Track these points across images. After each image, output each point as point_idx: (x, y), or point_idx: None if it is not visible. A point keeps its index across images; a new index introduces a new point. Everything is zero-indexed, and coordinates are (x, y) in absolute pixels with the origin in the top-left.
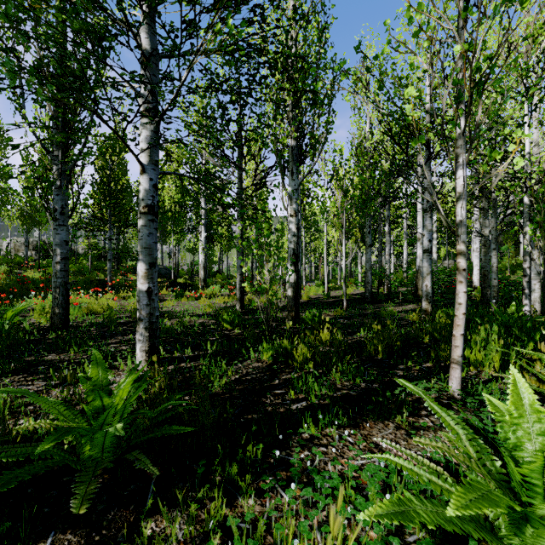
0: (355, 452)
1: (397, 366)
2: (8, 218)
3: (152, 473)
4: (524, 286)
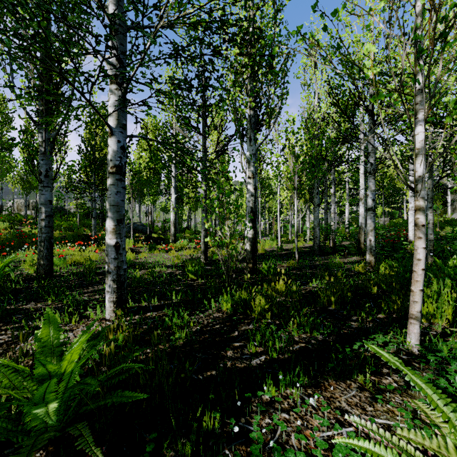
0: (319, 420)
1: (350, 317)
2: (12, 183)
3: (93, 456)
4: None
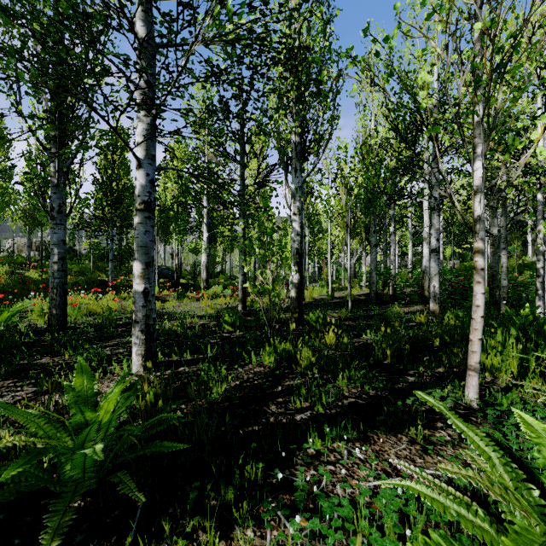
0: (366, 471)
1: (407, 372)
2: (11, 218)
3: (136, 499)
4: (537, 287)
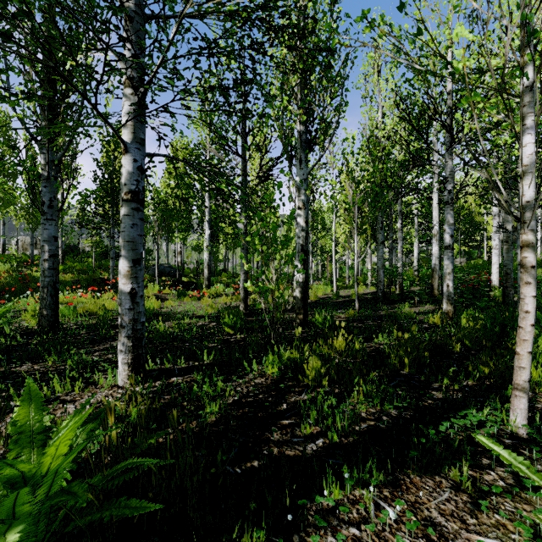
0: (403, 540)
1: (430, 384)
2: (16, 217)
3: None
4: None
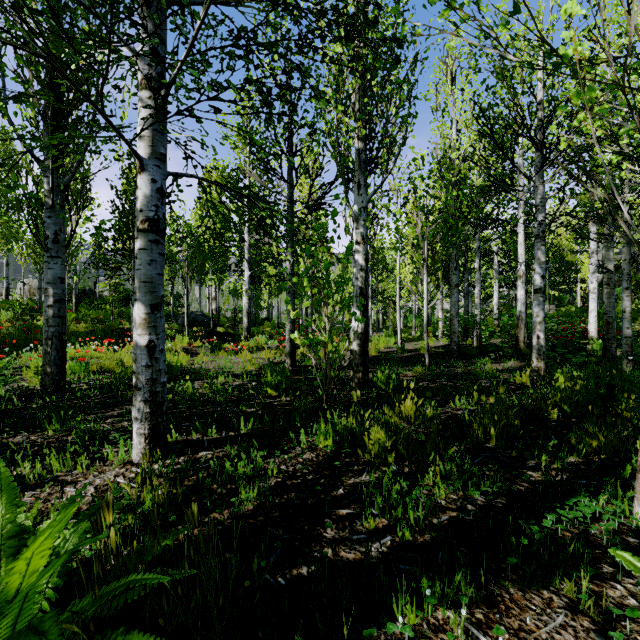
0: None
1: (524, 462)
2: (21, 256)
3: None
4: None
